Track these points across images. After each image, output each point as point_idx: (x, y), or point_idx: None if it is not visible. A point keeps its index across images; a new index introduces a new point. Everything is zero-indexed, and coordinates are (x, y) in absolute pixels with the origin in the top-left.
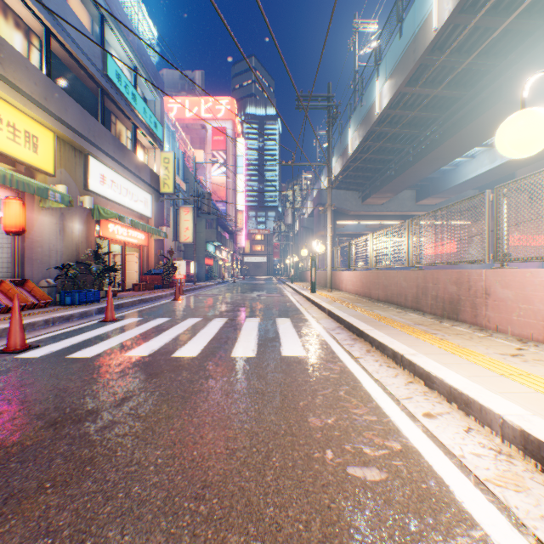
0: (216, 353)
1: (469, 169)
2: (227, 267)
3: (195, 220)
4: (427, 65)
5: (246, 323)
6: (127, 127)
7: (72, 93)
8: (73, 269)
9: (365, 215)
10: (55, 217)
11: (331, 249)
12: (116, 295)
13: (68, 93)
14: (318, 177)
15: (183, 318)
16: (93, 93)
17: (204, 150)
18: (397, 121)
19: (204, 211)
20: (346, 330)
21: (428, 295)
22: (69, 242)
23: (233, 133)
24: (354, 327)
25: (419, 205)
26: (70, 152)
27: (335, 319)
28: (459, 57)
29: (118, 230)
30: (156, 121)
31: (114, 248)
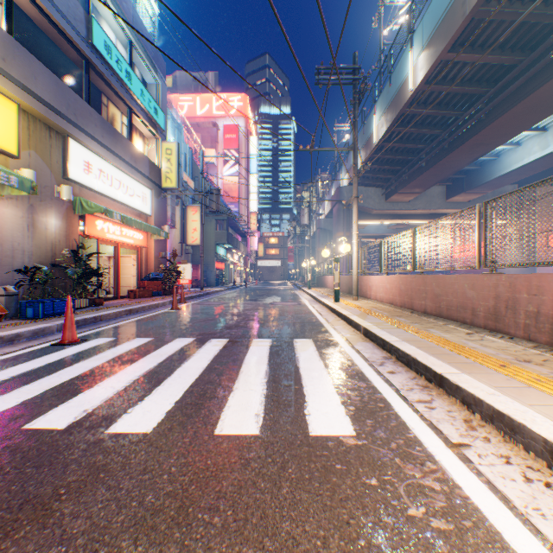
0: (189, 423)
1: (513, 158)
2: (239, 271)
3: (202, 220)
4: (478, 23)
5: (251, 348)
6: (121, 112)
7: (48, 63)
8: (43, 272)
9: (388, 214)
10: (21, 209)
11: (357, 249)
12: (101, 304)
13: (42, 62)
14: (336, 173)
15: (168, 338)
16: (78, 66)
17: (215, 149)
18: (433, 101)
19: (212, 209)
20: (402, 365)
21: (520, 311)
22: (41, 240)
23: (245, 131)
24: (419, 365)
25: (450, 202)
26: (42, 131)
27: (378, 343)
28: (522, 7)
29: (109, 228)
30: (157, 107)
31: (109, 250)
